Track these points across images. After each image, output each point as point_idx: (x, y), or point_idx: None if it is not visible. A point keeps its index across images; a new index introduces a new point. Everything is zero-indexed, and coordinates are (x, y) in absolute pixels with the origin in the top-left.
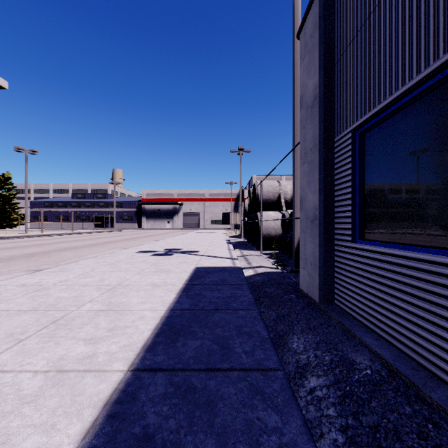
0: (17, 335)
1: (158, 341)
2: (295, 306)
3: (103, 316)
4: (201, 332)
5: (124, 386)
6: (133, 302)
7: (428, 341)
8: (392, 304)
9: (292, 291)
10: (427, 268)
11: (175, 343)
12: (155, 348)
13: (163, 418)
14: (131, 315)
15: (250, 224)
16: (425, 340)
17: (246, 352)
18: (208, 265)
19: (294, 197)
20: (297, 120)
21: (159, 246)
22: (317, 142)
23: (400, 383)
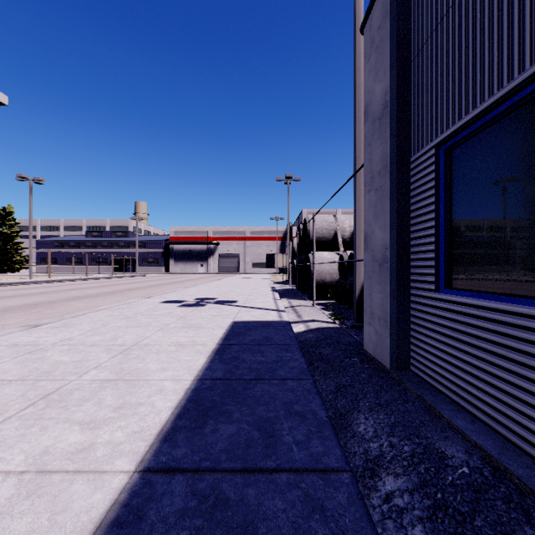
0: None
1: (180, 426)
2: (359, 373)
3: (111, 389)
4: (237, 412)
5: (127, 496)
6: (151, 368)
7: None
8: (493, 376)
9: (354, 353)
10: None
11: (202, 428)
12: (174, 437)
13: None
14: (147, 387)
15: (300, 268)
16: None
17: (298, 442)
18: (248, 319)
19: (355, 234)
20: (359, 138)
21: (189, 295)
22: (387, 163)
23: (511, 488)
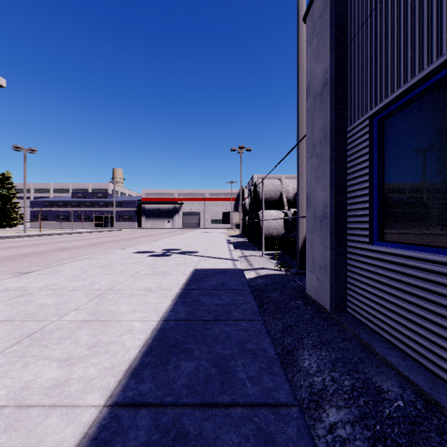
0: None
1: (146, 363)
2: (303, 314)
3: (87, 329)
4: (197, 350)
5: (96, 430)
6: (123, 310)
7: None
8: (423, 318)
9: (298, 296)
10: None
11: (166, 365)
12: (141, 373)
13: None
14: (119, 327)
15: (251, 223)
16: None
17: (251, 378)
18: (207, 267)
19: (298, 194)
20: (301, 113)
21: (157, 246)
22: (327, 132)
23: (442, 420)
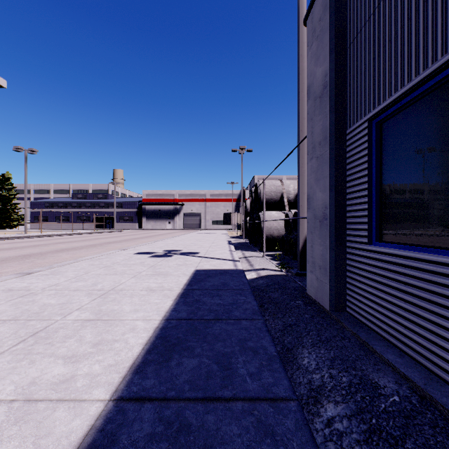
0: None
1: (149, 360)
2: (302, 314)
3: (90, 327)
4: (199, 348)
5: (102, 422)
6: (125, 309)
7: None
8: (419, 317)
9: (298, 296)
10: None
11: (168, 362)
12: (144, 369)
13: None
14: (122, 326)
15: (252, 224)
16: None
17: (251, 374)
18: (208, 268)
19: (299, 195)
20: (302, 114)
21: (158, 247)
22: (327, 134)
23: (436, 414)
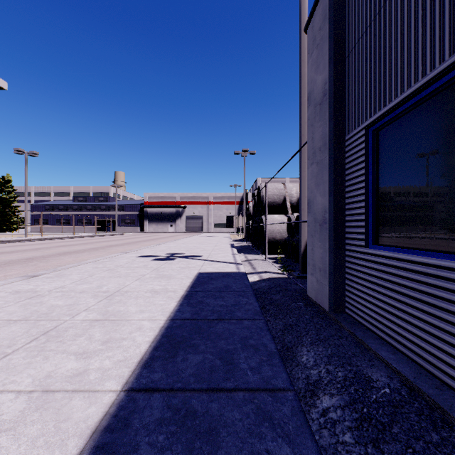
0: (4, 348)
1: (156, 356)
2: (303, 315)
3: (99, 327)
4: (203, 345)
5: (116, 409)
6: (131, 310)
7: (454, 358)
8: (411, 315)
9: (299, 298)
10: (452, 277)
11: (174, 358)
12: (152, 364)
13: (158, 450)
14: (129, 325)
15: (255, 227)
16: (450, 356)
17: (252, 368)
18: (211, 270)
19: (301, 199)
20: (303, 119)
21: (161, 250)
22: (326, 141)
23: (422, 404)
